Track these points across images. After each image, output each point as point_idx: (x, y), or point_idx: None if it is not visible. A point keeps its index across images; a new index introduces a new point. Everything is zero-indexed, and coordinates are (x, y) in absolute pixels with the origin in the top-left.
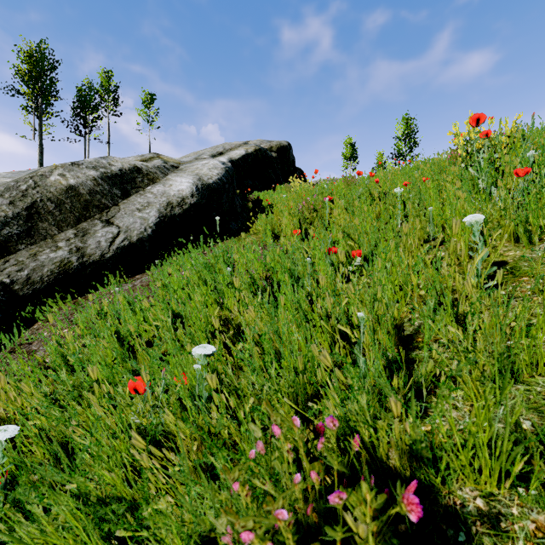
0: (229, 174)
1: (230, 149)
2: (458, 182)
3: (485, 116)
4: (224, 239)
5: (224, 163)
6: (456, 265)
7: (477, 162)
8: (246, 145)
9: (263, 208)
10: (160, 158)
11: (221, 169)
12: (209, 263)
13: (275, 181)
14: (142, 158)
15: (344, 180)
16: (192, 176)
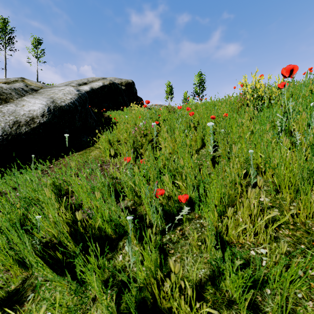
0: (82, 99)
1: (92, 81)
2: (267, 125)
3: (298, 67)
4: (73, 151)
5: (78, 90)
6: (292, 225)
7: (288, 109)
8: (103, 79)
9: (112, 123)
10: (23, 82)
11: (75, 95)
12: (28, 197)
13: (123, 105)
14: (6, 81)
15: (167, 109)
16: (47, 99)
